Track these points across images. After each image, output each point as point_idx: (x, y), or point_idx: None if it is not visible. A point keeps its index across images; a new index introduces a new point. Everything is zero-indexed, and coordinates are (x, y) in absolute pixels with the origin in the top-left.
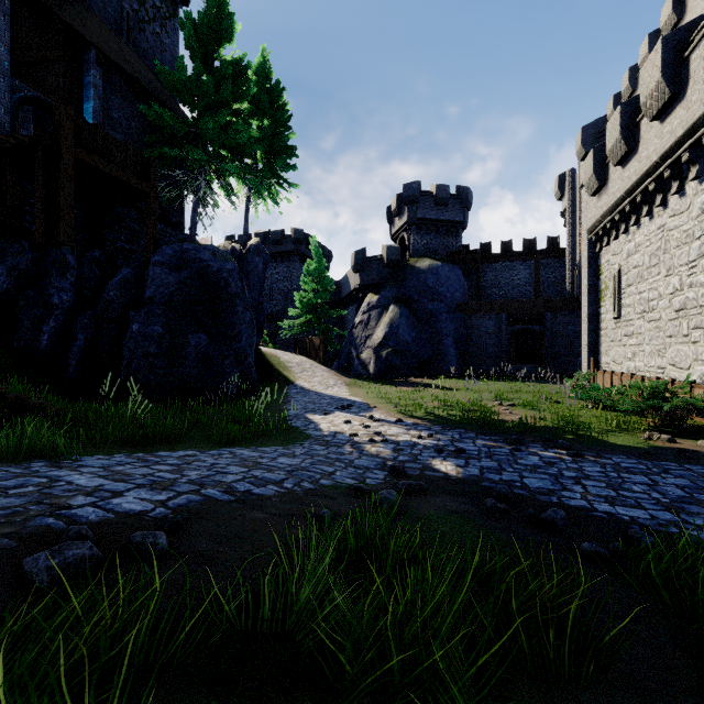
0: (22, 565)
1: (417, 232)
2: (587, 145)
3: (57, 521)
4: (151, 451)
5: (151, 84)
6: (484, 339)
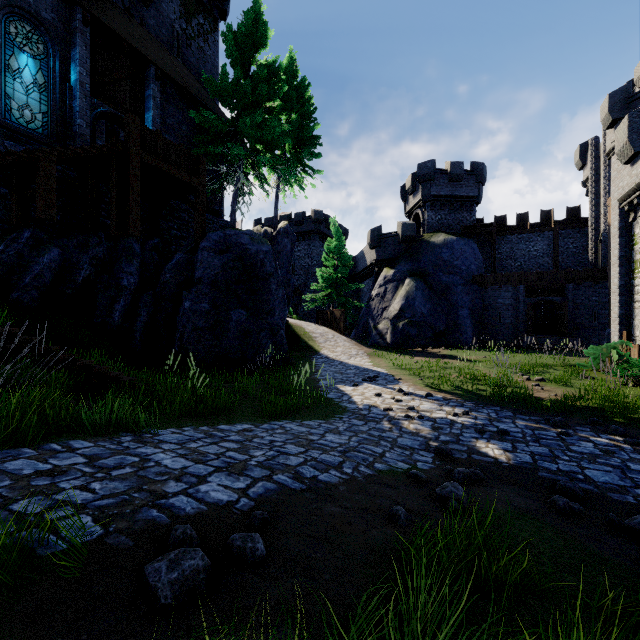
0: (144, 573)
1: (431, 209)
2: (615, 112)
3: (161, 514)
4: (212, 424)
5: (197, 91)
6: (501, 310)
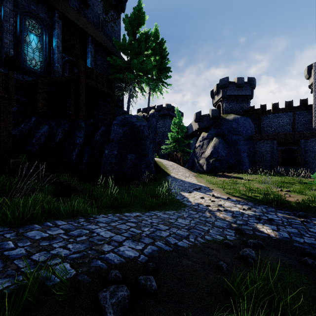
0: (97, 298)
1: (226, 102)
2: None
3: (102, 263)
4: (121, 212)
5: (111, 48)
6: (264, 153)
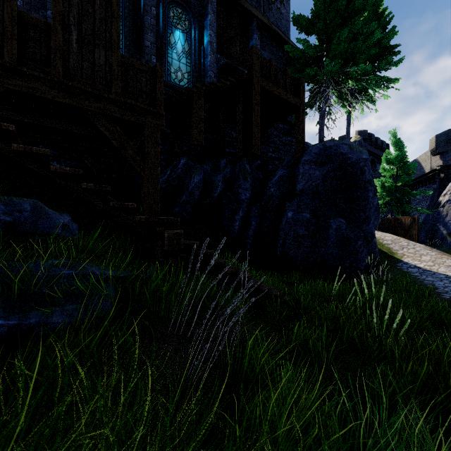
0: None
1: None
2: None
3: None
4: None
5: (283, 36)
6: None
